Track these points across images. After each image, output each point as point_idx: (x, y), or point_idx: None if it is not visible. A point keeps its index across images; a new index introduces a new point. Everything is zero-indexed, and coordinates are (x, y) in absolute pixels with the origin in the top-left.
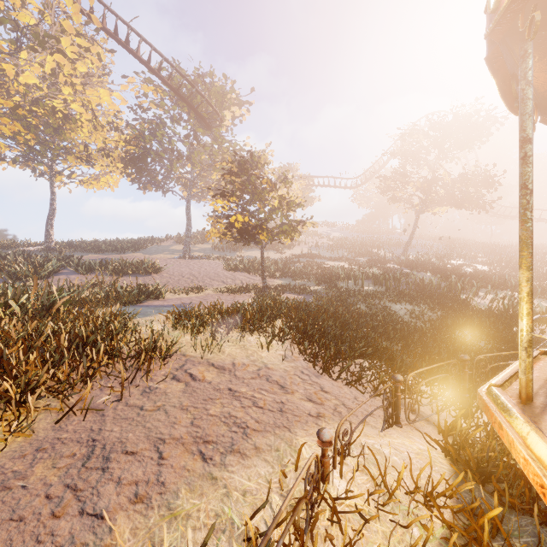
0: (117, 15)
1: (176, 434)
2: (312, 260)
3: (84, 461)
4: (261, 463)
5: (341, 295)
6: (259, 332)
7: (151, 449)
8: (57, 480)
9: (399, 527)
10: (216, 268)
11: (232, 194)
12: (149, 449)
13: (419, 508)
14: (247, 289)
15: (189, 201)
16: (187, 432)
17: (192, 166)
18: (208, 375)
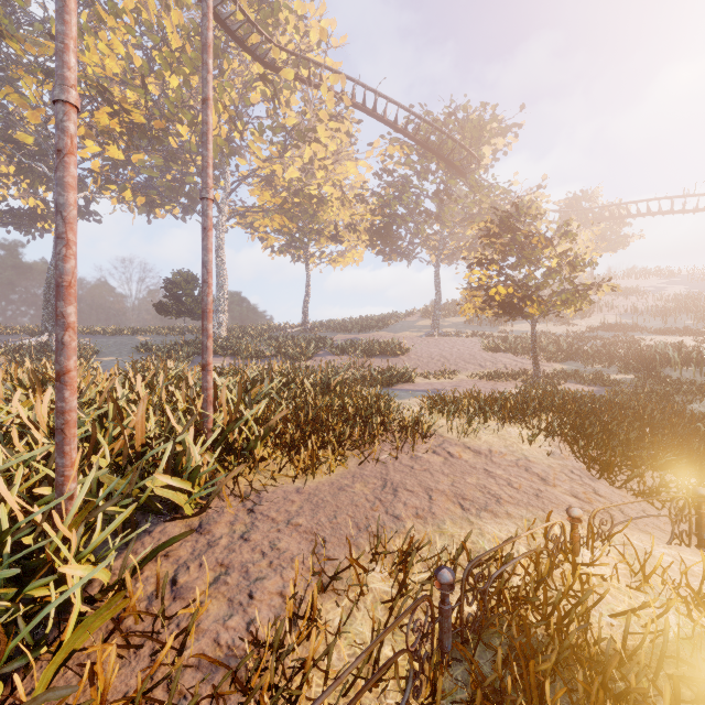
0: (365, 86)
1: (440, 488)
2: (622, 334)
3: (382, 488)
4: (511, 525)
5: (658, 389)
6: (521, 425)
7: (423, 493)
8: (370, 493)
9: (651, 608)
10: (472, 348)
11: (492, 261)
12: (422, 492)
13: (684, 606)
14: (512, 375)
15: (438, 267)
16: (449, 489)
17: (442, 224)
18: (465, 456)
